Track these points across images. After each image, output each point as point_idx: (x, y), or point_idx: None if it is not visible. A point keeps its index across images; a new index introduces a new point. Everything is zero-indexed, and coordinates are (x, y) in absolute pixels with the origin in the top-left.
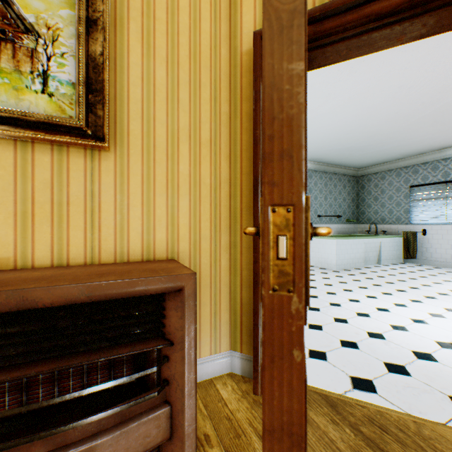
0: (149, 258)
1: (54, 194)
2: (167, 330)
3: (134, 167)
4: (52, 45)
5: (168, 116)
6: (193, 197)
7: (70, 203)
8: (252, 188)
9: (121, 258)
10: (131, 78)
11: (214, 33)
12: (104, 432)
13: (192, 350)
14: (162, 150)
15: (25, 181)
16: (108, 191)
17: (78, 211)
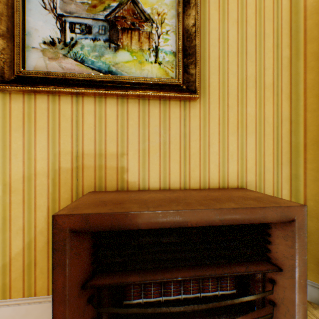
0: (223, 186)
1: (161, 136)
2: (272, 256)
3: (212, 112)
4: (160, 27)
5: (238, 68)
6: (257, 134)
7: (170, 142)
8: None
9: (204, 185)
10: (210, 40)
11: None
12: None
13: (302, 280)
14: (233, 96)
15: (144, 128)
16: (194, 132)
17: (175, 148)
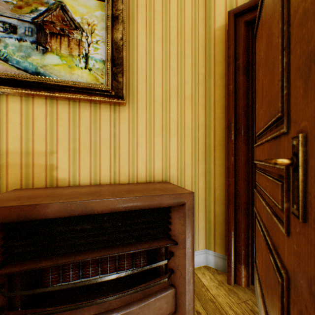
0: (150, 180)
1: (92, 136)
2: (172, 233)
3: (141, 116)
4: (91, 36)
5: (163, 79)
6: (179, 137)
7: (101, 142)
8: (223, 129)
9: (132, 179)
10: (139, 54)
11: (194, 17)
12: (134, 303)
13: (191, 249)
14: (159, 104)
15: (74, 128)
16: (124, 133)
17: (105, 147)
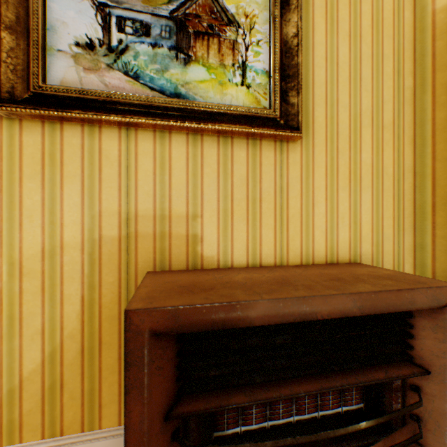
0: (331, 261)
1: (248, 191)
2: (416, 354)
3: (318, 158)
4: (249, 34)
5: (350, 98)
6: (374, 190)
7: (262, 199)
8: None
9: (306, 259)
10: (315, 59)
11: None
12: None
13: None
14: (344, 138)
15: (225, 178)
16: (294, 185)
17: (268, 208)
